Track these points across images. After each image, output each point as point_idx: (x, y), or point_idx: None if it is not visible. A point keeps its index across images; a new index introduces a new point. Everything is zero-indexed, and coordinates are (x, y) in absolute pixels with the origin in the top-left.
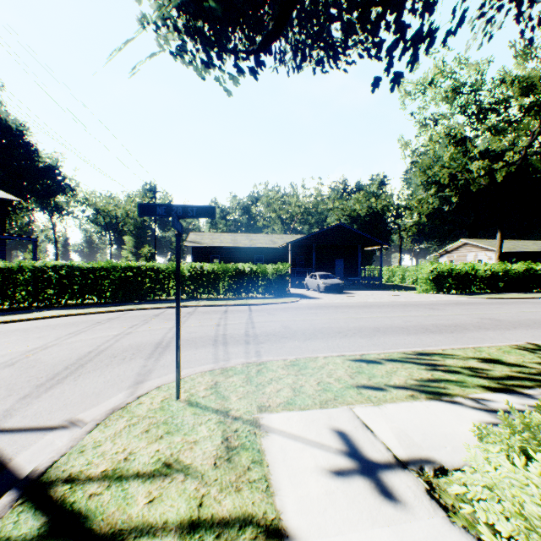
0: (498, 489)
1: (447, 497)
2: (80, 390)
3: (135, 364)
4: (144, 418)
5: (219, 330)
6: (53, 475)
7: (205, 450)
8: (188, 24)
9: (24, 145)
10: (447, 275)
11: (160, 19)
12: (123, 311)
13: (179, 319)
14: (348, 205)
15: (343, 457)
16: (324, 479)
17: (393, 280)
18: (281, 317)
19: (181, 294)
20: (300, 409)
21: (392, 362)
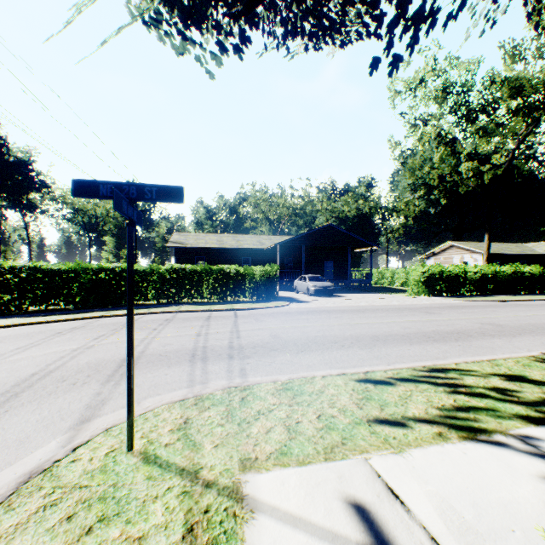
0: None
1: None
2: None
3: (87, 391)
4: (72, 489)
5: (199, 341)
6: None
7: None
8: None
9: None
10: (438, 277)
11: None
12: (92, 318)
13: (132, 341)
14: (337, 207)
15: None
16: None
17: (382, 282)
18: (270, 324)
19: (160, 298)
20: (298, 463)
21: (403, 382)
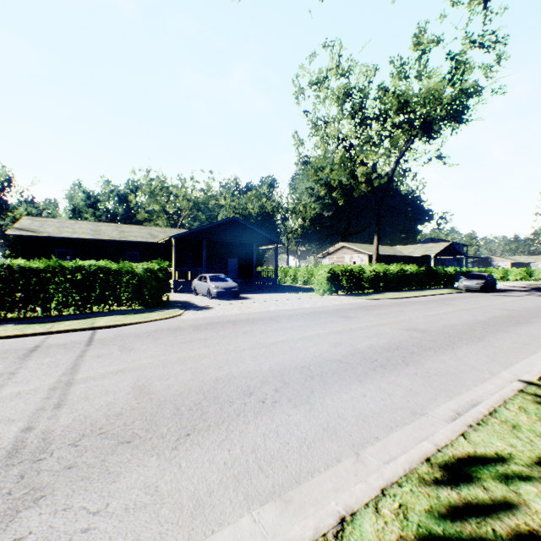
0: None
1: None
2: None
3: None
4: None
5: None
6: None
7: None
8: None
9: None
10: (342, 275)
11: None
12: None
13: None
14: (241, 203)
15: None
16: None
17: (286, 280)
18: (143, 356)
19: None
20: None
21: None
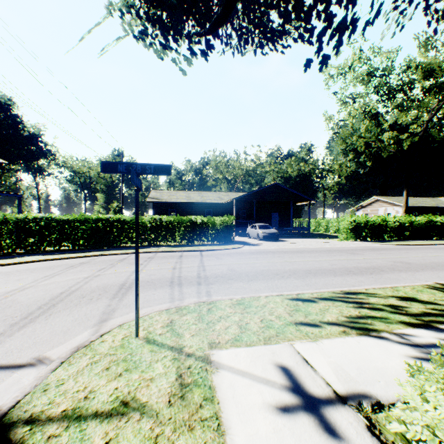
0: (439, 430)
1: (388, 435)
2: (50, 329)
3: (101, 304)
4: (105, 355)
5: (175, 272)
6: (15, 416)
7: (161, 387)
8: (148, 12)
9: (11, 117)
10: (364, 225)
11: (124, 7)
12: (94, 256)
13: (138, 265)
14: (282, 168)
15: (288, 393)
16: (271, 416)
17: (319, 229)
18: (228, 261)
19: (143, 242)
20: (246, 345)
21: (324, 300)
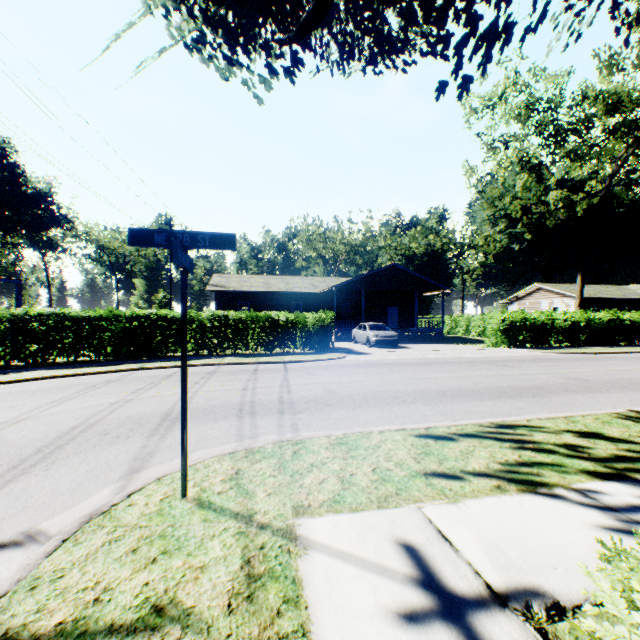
0: None
1: None
2: (51, 485)
3: (132, 444)
4: (132, 528)
5: (246, 395)
6: None
7: (216, 581)
8: (206, 11)
9: (8, 167)
10: (521, 325)
11: (170, 2)
12: (127, 371)
13: (186, 388)
14: (403, 243)
15: (415, 589)
16: (389, 630)
17: (456, 331)
18: (324, 378)
19: (201, 349)
20: (351, 510)
21: (467, 438)
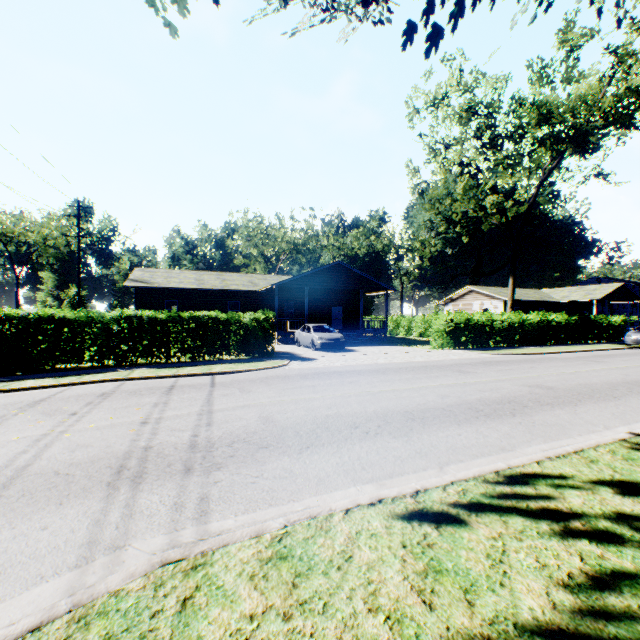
0: None
1: None
2: None
3: None
4: None
5: (141, 435)
6: None
7: None
8: None
9: None
10: (464, 326)
11: None
12: None
13: None
14: (345, 243)
15: None
16: None
17: (398, 332)
18: (261, 397)
19: (104, 359)
20: None
21: (481, 514)
